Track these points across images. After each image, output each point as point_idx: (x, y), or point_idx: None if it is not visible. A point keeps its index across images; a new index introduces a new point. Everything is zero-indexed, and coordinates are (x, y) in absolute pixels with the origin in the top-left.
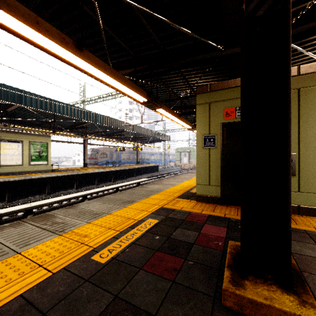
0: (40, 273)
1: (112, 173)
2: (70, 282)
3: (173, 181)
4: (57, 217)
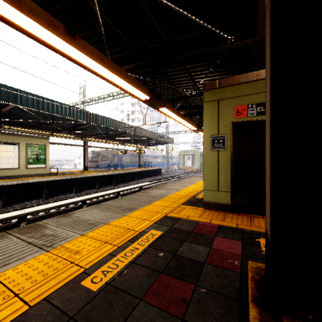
0: (14, 306)
1: (113, 176)
2: (50, 321)
3: (177, 185)
4: (47, 228)
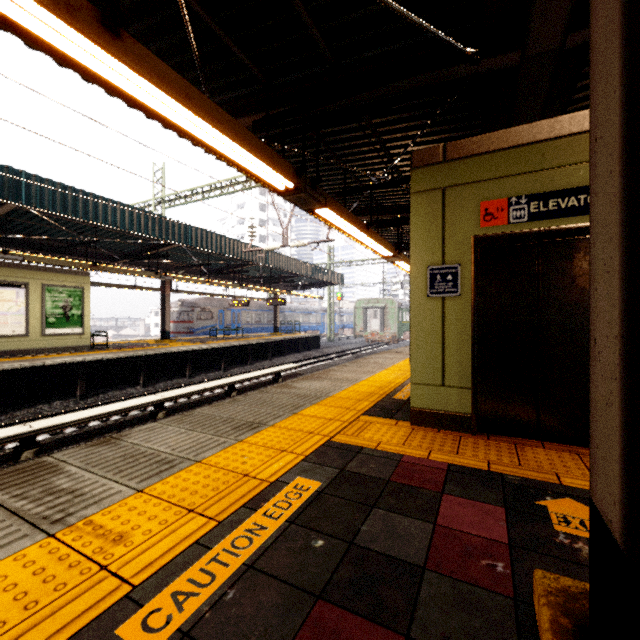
0: None
1: (222, 351)
2: None
3: (352, 371)
4: (62, 474)
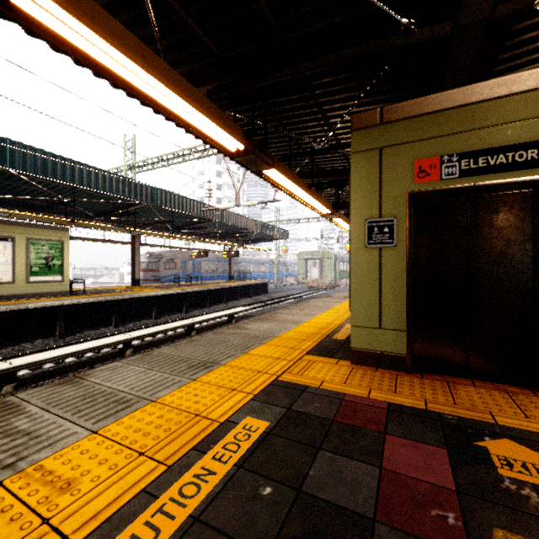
0: None
1: (183, 296)
2: None
3: (296, 314)
4: (23, 414)
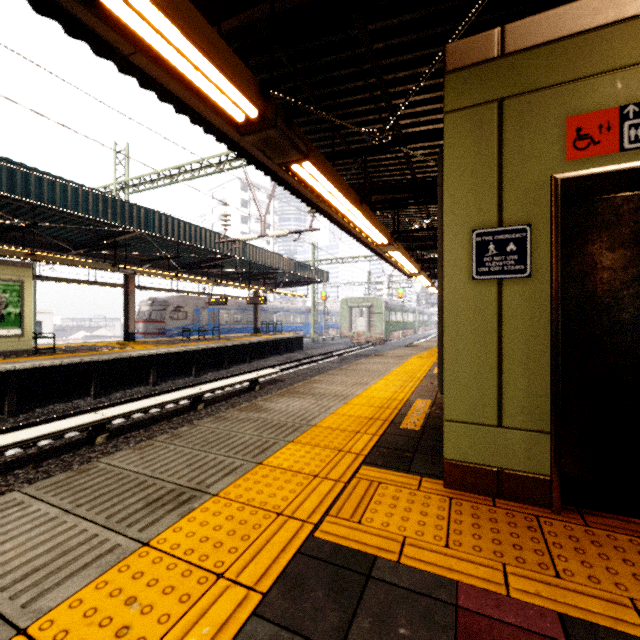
0: None
1: (193, 355)
2: None
3: (341, 383)
4: None
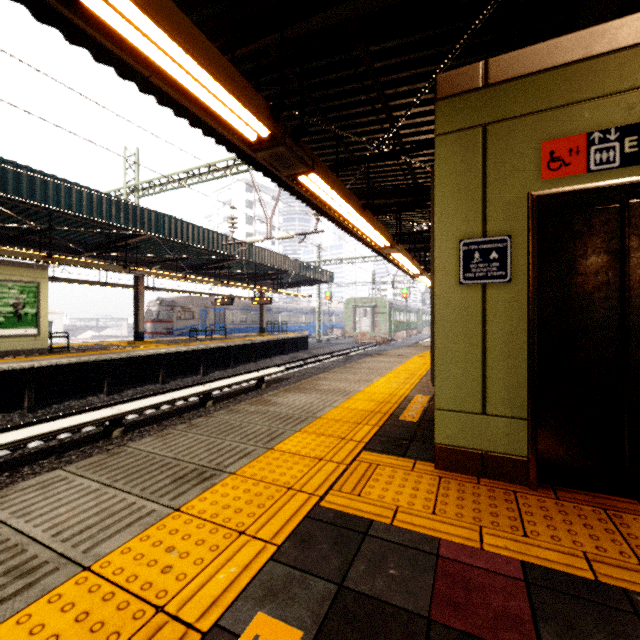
0: None
1: (200, 354)
2: None
3: (344, 380)
4: None
